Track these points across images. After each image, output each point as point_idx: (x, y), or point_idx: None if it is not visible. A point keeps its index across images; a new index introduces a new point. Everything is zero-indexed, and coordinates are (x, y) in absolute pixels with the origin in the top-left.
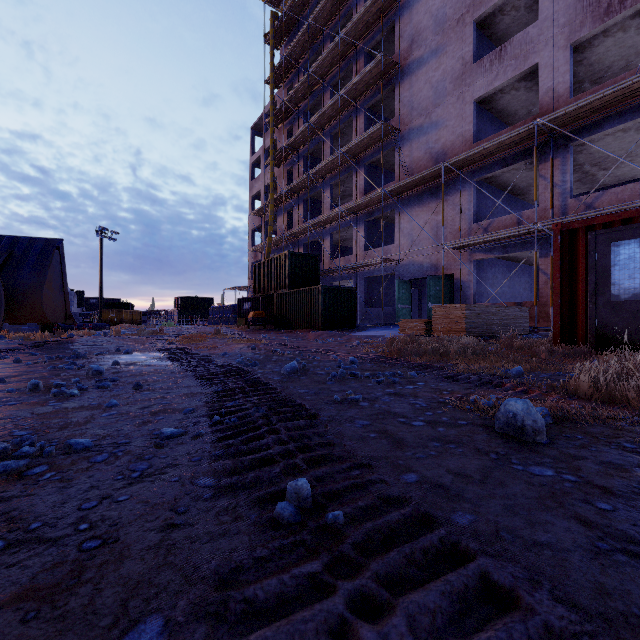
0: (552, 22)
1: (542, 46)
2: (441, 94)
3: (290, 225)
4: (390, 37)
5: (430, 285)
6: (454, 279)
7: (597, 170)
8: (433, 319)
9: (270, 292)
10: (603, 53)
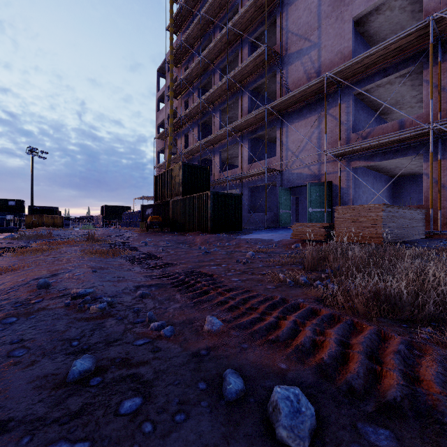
0: None
1: None
2: (320, 17)
3: (187, 147)
4: None
5: (311, 191)
6: (333, 186)
7: None
8: (336, 222)
9: (167, 199)
10: None
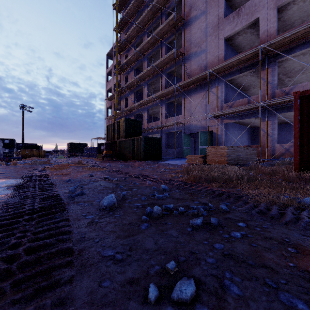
0: None
1: (261, 8)
2: (206, 35)
3: (127, 105)
4: (179, 6)
5: (201, 136)
6: (213, 133)
7: (285, 77)
8: (207, 154)
9: (115, 140)
10: (291, 14)
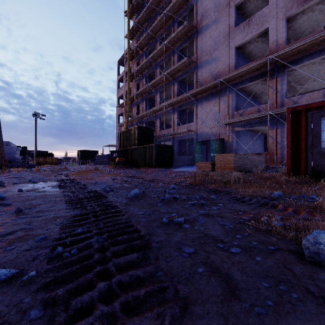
0: (276, 6)
1: (271, 18)
2: (218, 43)
3: (138, 112)
4: (191, 14)
5: (212, 144)
6: (224, 141)
7: (297, 85)
8: (216, 162)
9: (127, 147)
10: (301, 23)
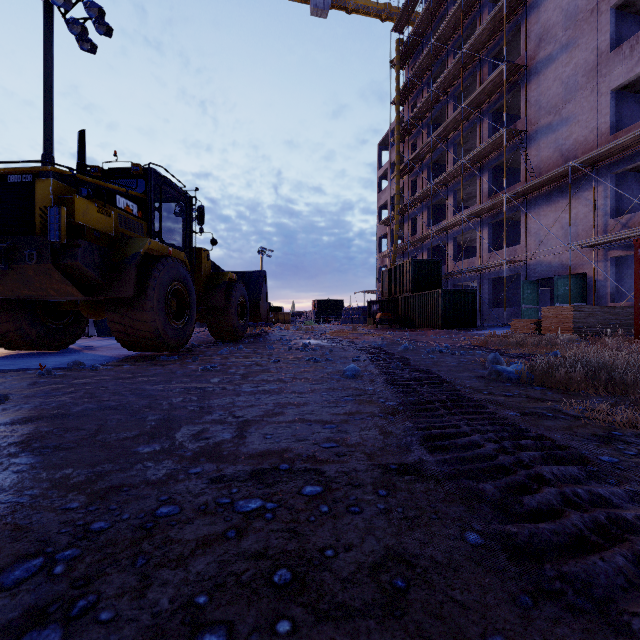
0: None
1: None
2: (572, 89)
3: (415, 231)
4: (517, 36)
5: (557, 285)
6: (587, 278)
7: None
8: (542, 319)
9: (395, 295)
10: None
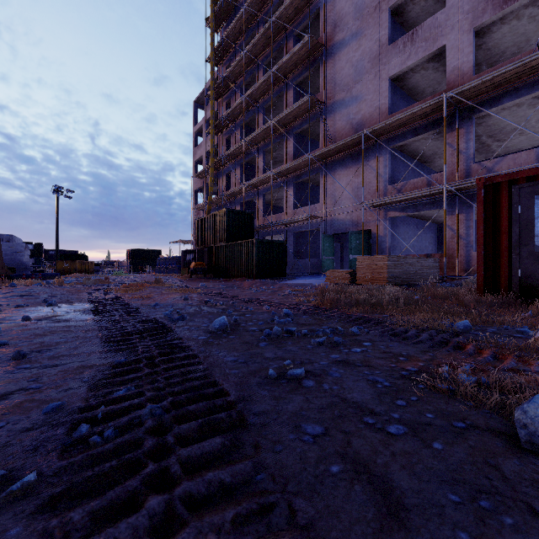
0: (458, 9)
1: (449, 30)
2: (360, 72)
3: (228, 187)
4: (316, 23)
5: (351, 239)
6: (372, 234)
7: (492, 141)
8: (357, 269)
9: (210, 245)
10: (499, 39)
